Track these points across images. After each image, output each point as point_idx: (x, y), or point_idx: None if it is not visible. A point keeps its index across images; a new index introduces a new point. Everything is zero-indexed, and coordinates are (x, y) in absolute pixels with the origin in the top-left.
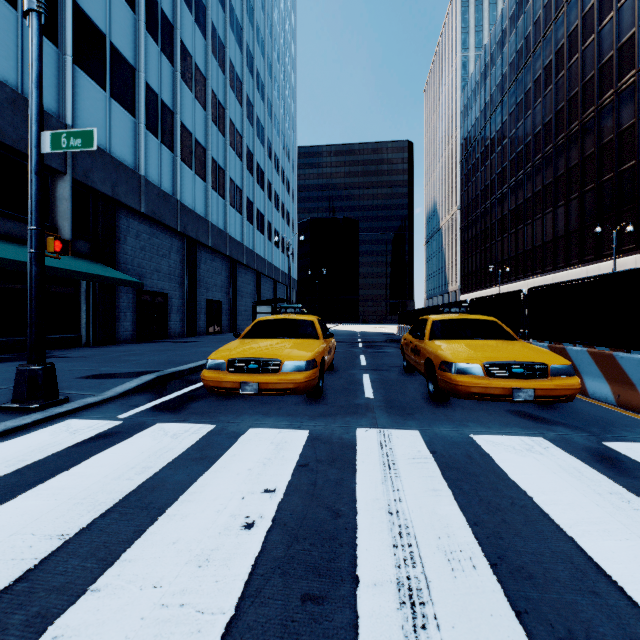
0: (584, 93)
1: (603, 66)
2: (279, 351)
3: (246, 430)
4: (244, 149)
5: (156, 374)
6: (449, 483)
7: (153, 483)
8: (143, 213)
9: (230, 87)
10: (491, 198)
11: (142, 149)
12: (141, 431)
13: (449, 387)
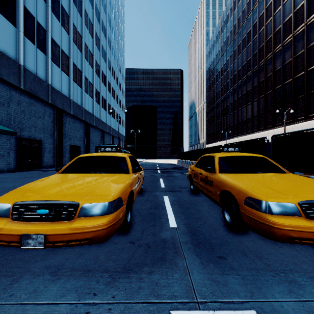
0: (267, 46)
1: (276, 32)
2: (81, 190)
3: None
4: (94, 62)
5: None
6: None
7: None
8: (22, 89)
9: (85, 25)
10: (221, 97)
11: (21, 48)
12: None
13: (262, 227)
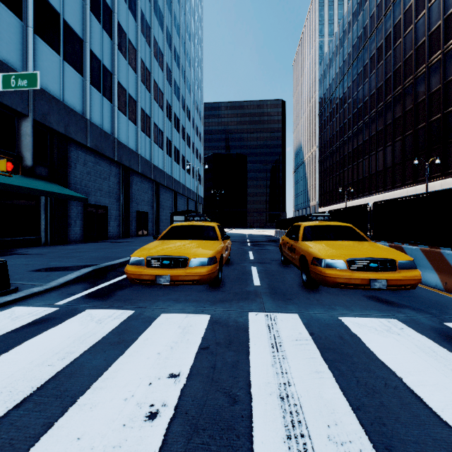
0: (405, 66)
1: (418, 48)
2: (187, 250)
3: (159, 315)
4: (165, 102)
5: (93, 267)
6: (328, 364)
7: (72, 369)
8: (89, 147)
9: (154, 57)
10: (340, 140)
11: (88, 99)
12: (72, 317)
13: (320, 278)
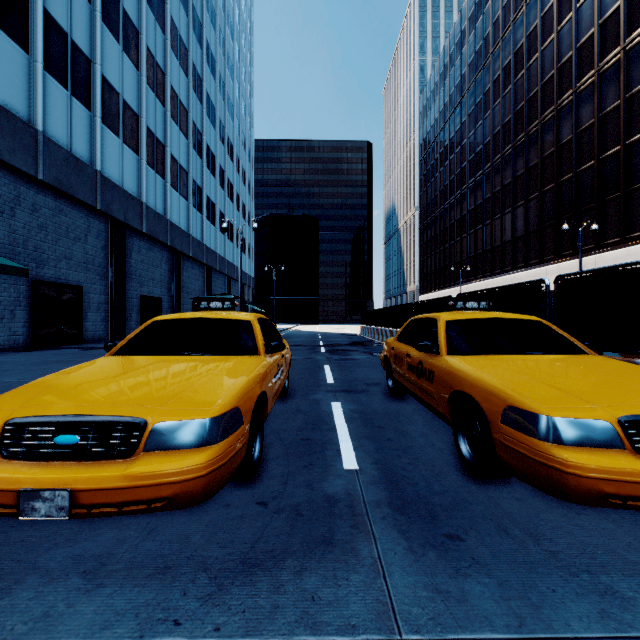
0: (543, 93)
1: (562, 66)
2: (152, 392)
3: None
4: (190, 126)
5: None
6: None
7: None
8: (41, 180)
9: (172, 51)
10: (450, 198)
11: (39, 96)
12: None
13: (540, 472)
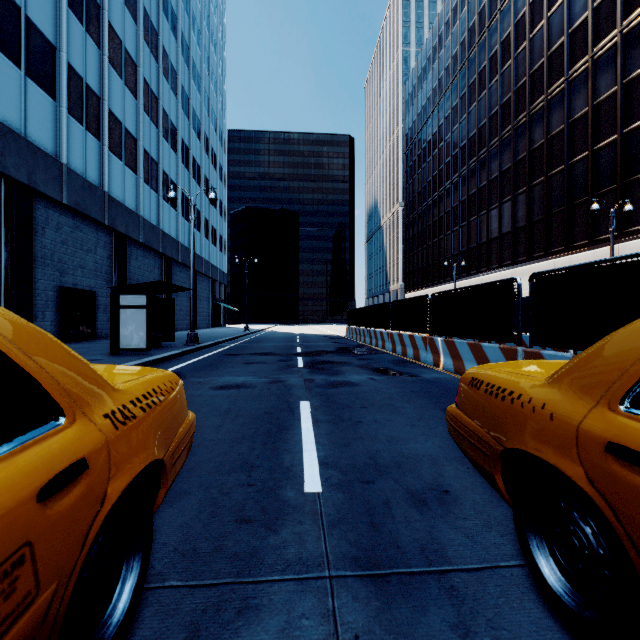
0: (550, 64)
1: (575, 31)
2: None
3: None
4: (140, 83)
5: None
6: None
7: None
8: None
9: None
10: (439, 189)
11: None
12: None
13: None
